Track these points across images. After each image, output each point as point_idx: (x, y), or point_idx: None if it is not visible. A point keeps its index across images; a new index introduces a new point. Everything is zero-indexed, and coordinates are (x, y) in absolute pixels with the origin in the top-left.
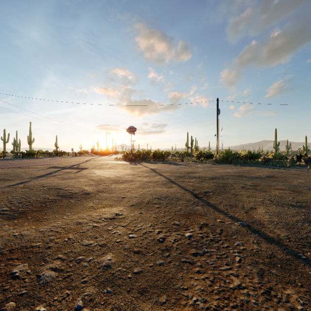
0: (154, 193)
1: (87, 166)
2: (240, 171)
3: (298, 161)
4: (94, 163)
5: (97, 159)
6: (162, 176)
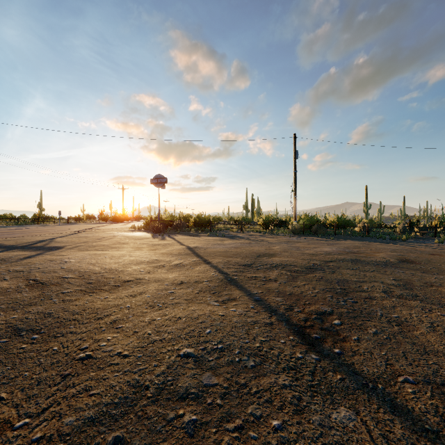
0: (187, 332)
1: (65, 244)
2: (344, 249)
3: (414, 231)
4: (87, 235)
5: (99, 228)
6: (208, 264)
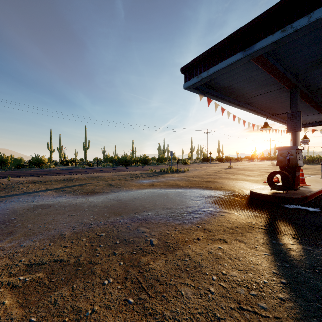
0: None
1: None
2: None
3: None
4: None
5: None
6: None
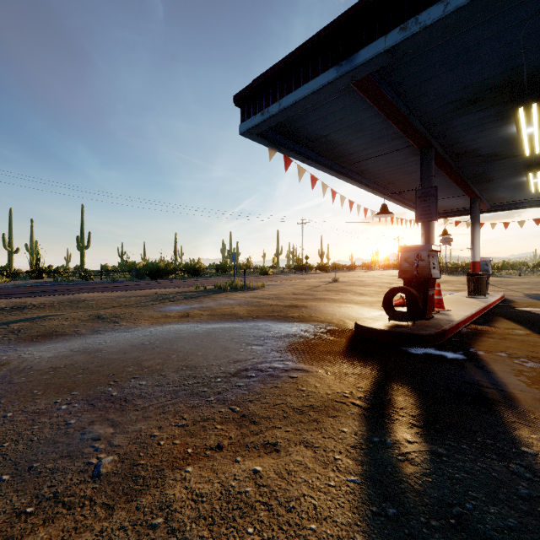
0: None
1: None
2: None
3: None
4: None
5: None
6: None
